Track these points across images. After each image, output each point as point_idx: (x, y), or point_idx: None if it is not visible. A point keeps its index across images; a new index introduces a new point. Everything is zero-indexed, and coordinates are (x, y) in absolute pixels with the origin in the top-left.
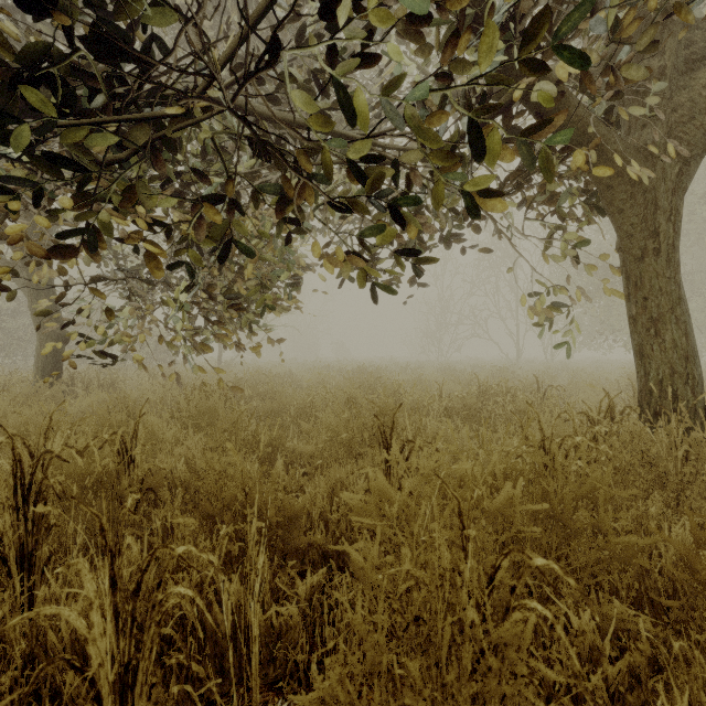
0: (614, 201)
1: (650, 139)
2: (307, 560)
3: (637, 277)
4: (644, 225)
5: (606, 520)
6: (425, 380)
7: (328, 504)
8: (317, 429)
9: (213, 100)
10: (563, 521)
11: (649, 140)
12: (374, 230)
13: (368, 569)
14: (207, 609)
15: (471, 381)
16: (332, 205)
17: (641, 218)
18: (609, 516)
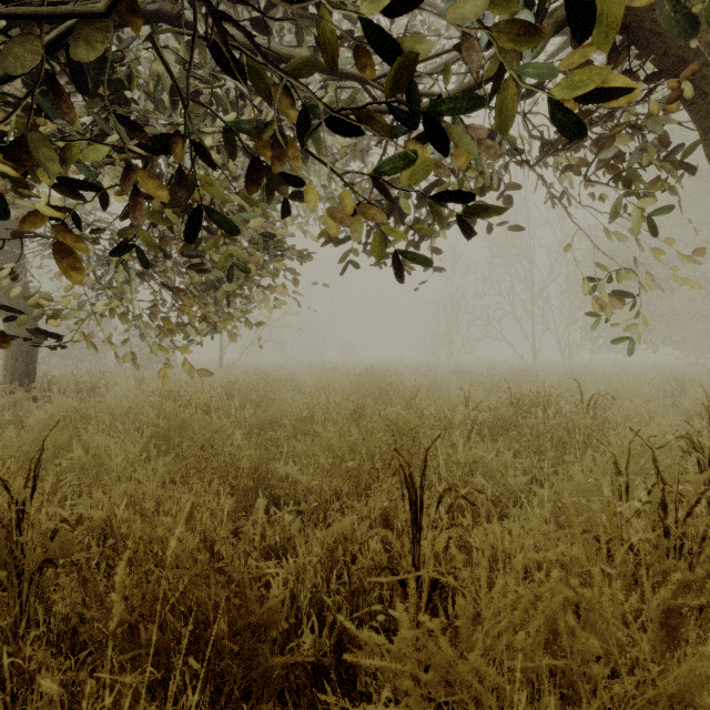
0: None
1: None
2: (287, 691)
3: None
4: None
5: None
6: (441, 384)
7: (324, 582)
8: (315, 451)
9: None
10: None
11: None
12: (395, 160)
13: None
14: None
15: (494, 386)
16: (330, 123)
17: None
18: None
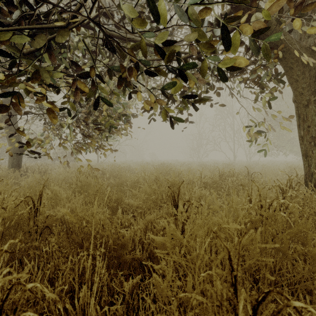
0: (294, 75)
1: (312, 43)
2: (131, 267)
3: (304, 115)
4: (309, 88)
5: (312, 253)
6: (192, 169)
7: (143, 235)
8: (140, 193)
9: (79, 12)
10: (283, 252)
11: (312, 43)
12: (168, 86)
13: (165, 288)
14: (69, 303)
15: (214, 170)
16: (146, 73)
17: (307, 84)
18: (315, 251)
